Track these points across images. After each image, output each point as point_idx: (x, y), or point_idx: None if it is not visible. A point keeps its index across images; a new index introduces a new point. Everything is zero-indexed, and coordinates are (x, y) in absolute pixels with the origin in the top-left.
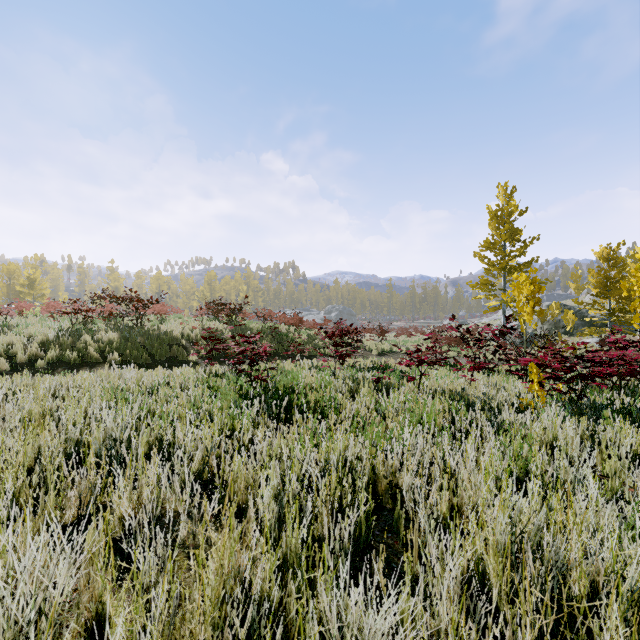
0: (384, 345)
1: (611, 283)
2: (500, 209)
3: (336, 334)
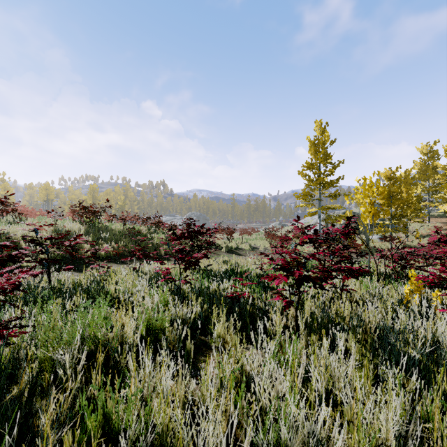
0: (232, 243)
1: (394, 195)
2: (317, 139)
3: (186, 236)
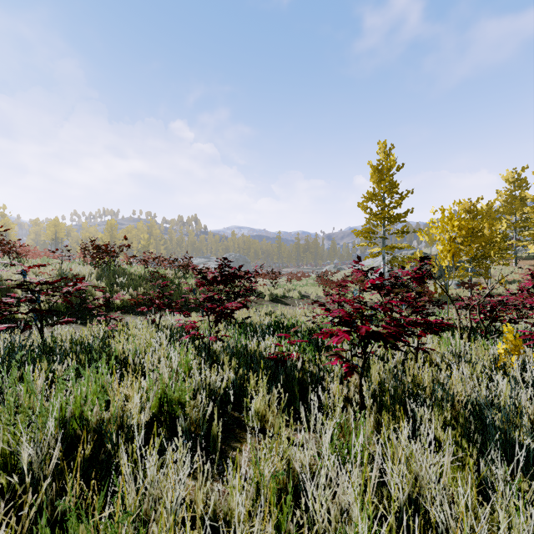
0: (277, 290)
1: (474, 232)
2: (381, 164)
3: (218, 280)
